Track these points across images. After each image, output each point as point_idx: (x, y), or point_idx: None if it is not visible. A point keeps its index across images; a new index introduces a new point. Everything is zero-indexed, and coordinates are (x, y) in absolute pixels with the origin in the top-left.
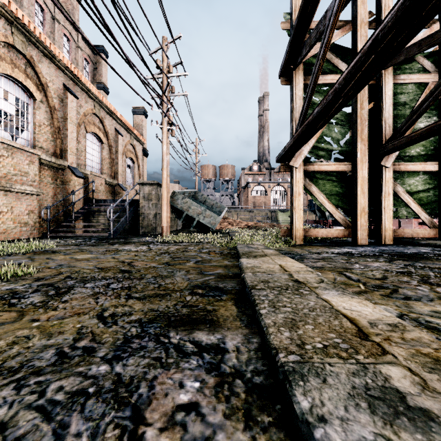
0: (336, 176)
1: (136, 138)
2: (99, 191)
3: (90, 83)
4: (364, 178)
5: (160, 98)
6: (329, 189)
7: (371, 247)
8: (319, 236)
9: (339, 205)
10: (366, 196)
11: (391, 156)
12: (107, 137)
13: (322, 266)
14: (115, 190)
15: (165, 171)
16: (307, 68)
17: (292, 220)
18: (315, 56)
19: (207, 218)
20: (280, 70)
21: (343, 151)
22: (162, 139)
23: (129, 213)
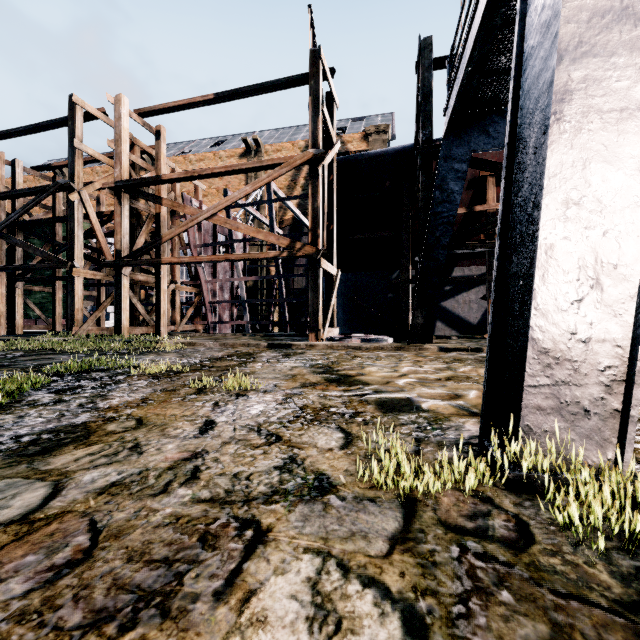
0: None
1: None
2: None
3: None
4: (4, 294)
5: None
6: None
7: (8, 335)
8: None
9: None
10: (5, 305)
11: (23, 282)
12: None
13: None
14: None
15: None
16: None
17: None
18: None
19: None
20: None
21: None
22: None
23: None
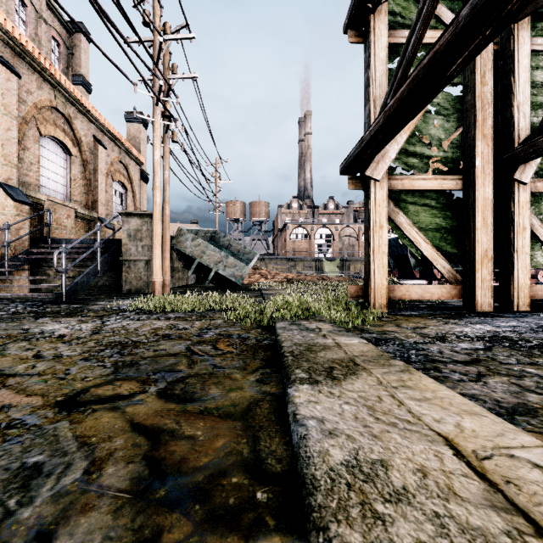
0: (436, 200)
1: (129, 154)
2: (64, 228)
3: (45, 58)
4: (488, 201)
5: (142, 60)
6: (425, 221)
7: (512, 320)
8: (411, 298)
9: (440, 247)
10: (491, 231)
11: (530, 164)
12: (79, 147)
13: (521, 401)
14: (93, 227)
15: (157, 193)
16: (391, 19)
17: (369, 272)
18: (404, 0)
19: (229, 269)
20: (349, 14)
21: (447, 158)
22: (154, 140)
23: (102, 260)
